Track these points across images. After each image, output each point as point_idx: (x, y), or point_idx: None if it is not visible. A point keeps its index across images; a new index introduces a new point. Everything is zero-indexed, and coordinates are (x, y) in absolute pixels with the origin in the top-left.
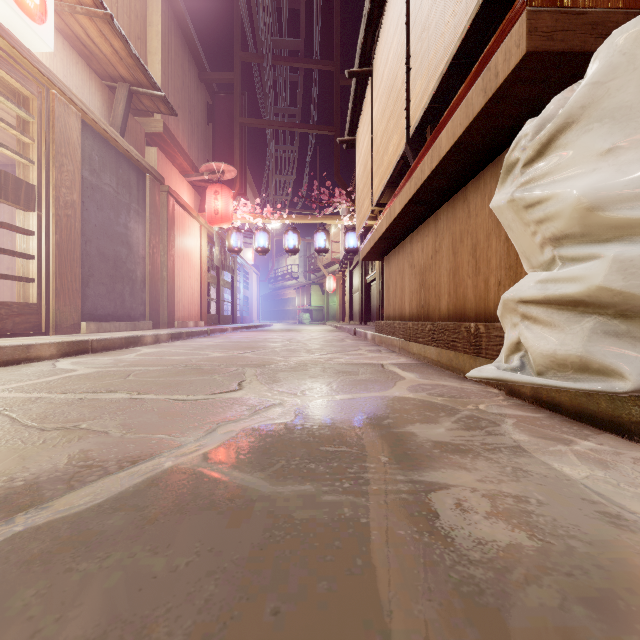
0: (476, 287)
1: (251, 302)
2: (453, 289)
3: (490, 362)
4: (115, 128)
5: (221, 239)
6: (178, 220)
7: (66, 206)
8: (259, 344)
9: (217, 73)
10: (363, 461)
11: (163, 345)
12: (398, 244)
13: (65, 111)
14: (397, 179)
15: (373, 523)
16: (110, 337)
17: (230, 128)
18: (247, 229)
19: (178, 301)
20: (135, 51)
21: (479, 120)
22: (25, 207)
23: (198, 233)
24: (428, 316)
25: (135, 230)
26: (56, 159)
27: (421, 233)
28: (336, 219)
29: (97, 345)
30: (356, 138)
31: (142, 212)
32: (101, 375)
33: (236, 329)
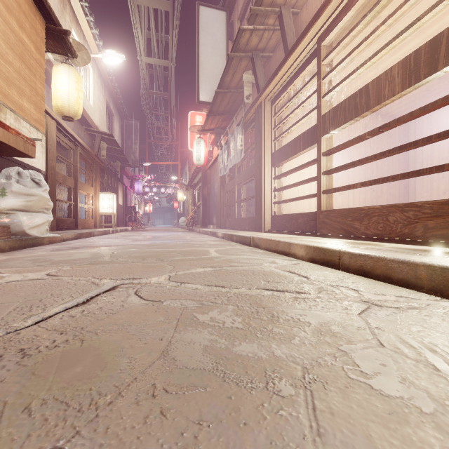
0: None
1: None
2: None
3: None
4: None
5: None
6: None
7: None
8: None
9: None
10: (91, 246)
11: None
12: None
13: None
14: None
15: (97, 245)
16: (379, 255)
17: None
18: None
19: None
20: None
21: (16, 149)
22: (448, 64)
23: None
24: None
25: None
26: None
27: None
28: None
29: (351, 261)
30: None
31: None
32: (194, 253)
33: None
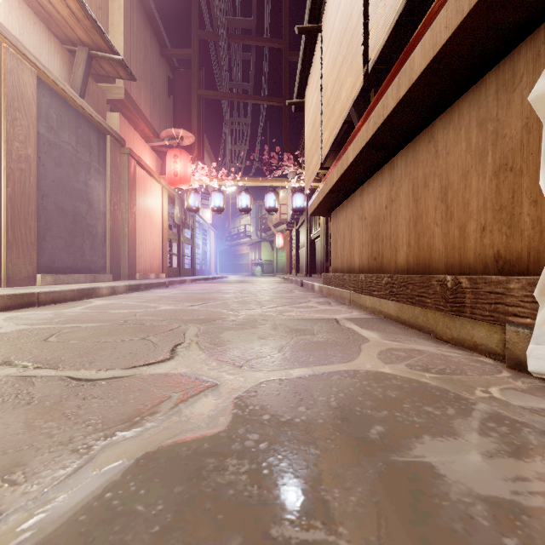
0: (447, 235)
1: (209, 257)
2: (414, 239)
3: (477, 323)
4: (75, 90)
5: (181, 200)
6: (140, 181)
7: (19, 160)
8: (212, 295)
9: (177, 49)
10: None
11: (118, 297)
12: (346, 198)
13: (18, 66)
14: (341, 143)
15: None
16: (60, 289)
17: (189, 100)
18: (205, 192)
19: (140, 255)
20: (91, 12)
21: (477, 12)
22: None
23: (159, 193)
24: (382, 268)
25: (96, 187)
26: (8, 112)
27: (373, 184)
28: (284, 181)
29: (45, 298)
30: (304, 100)
31: (103, 171)
32: (19, 335)
33: (194, 281)
